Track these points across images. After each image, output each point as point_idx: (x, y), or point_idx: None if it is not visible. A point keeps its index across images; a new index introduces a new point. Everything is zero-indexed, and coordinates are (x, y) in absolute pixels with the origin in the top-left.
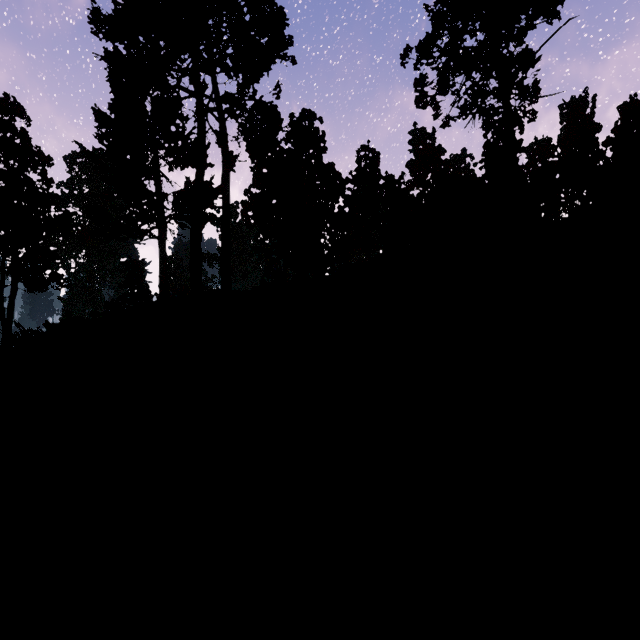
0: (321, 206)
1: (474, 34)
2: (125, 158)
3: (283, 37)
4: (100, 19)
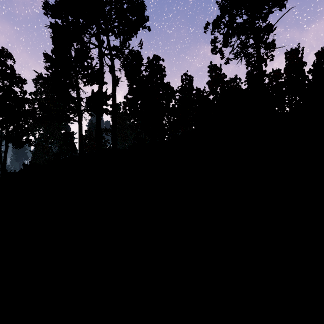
0: (163, 104)
1: (241, 16)
2: (60, 79)
3: (144, 16)
4: (48, 7)
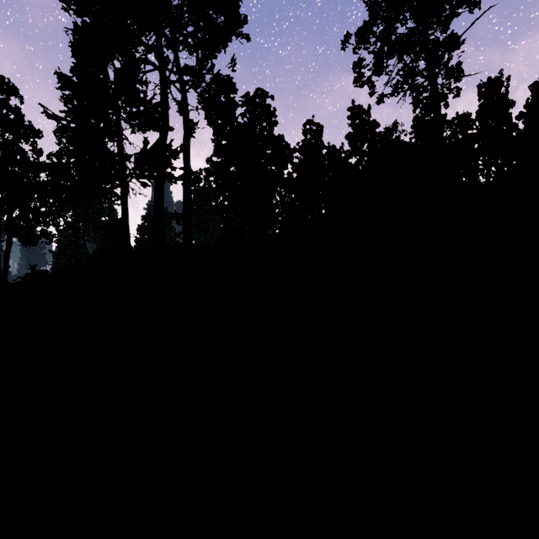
0: (272, 172)
1: (405, 23)
2: (88, 121)
3: (238, 16)
4: None
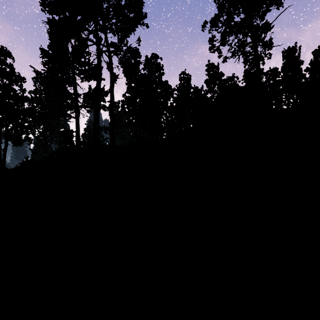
0: (161, 102)
1: (239, 15)
2: (57, 75)
3: (142, 13)
4: (45, 3)
